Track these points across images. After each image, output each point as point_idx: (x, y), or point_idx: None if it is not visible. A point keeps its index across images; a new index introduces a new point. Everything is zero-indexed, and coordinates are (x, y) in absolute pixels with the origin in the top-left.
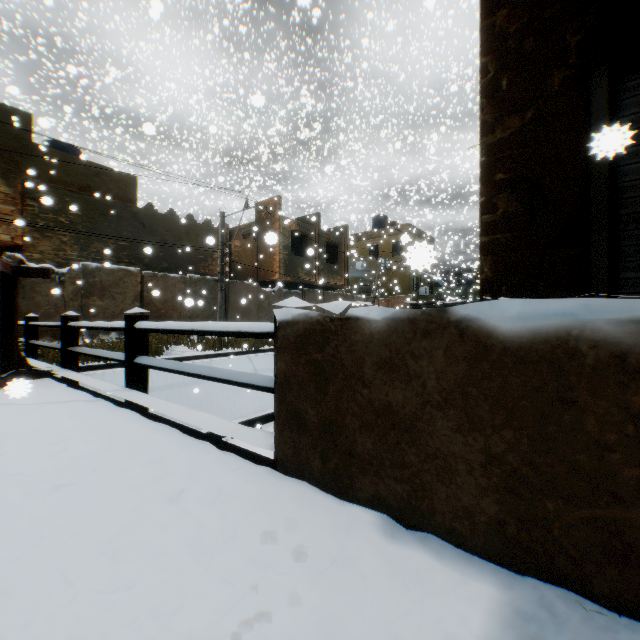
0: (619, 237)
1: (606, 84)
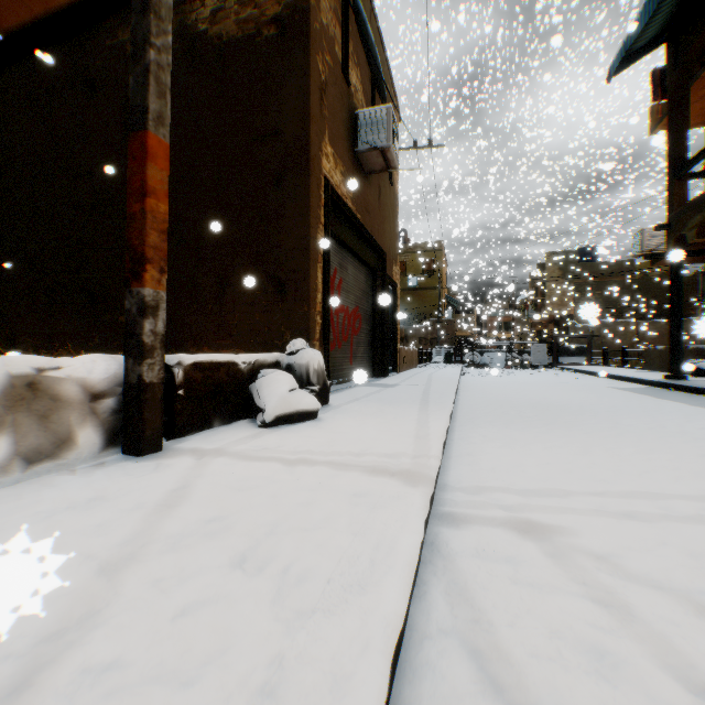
0: None
1: None
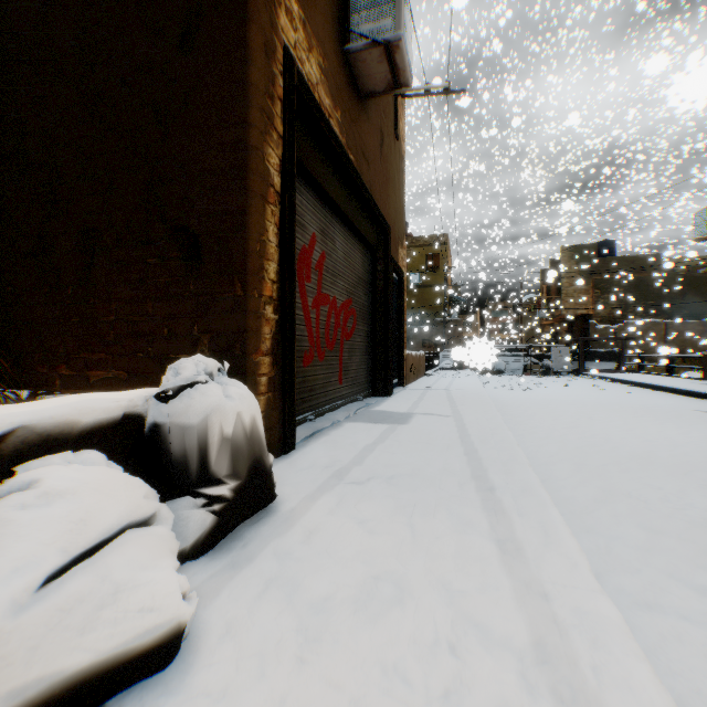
0: None
1: None
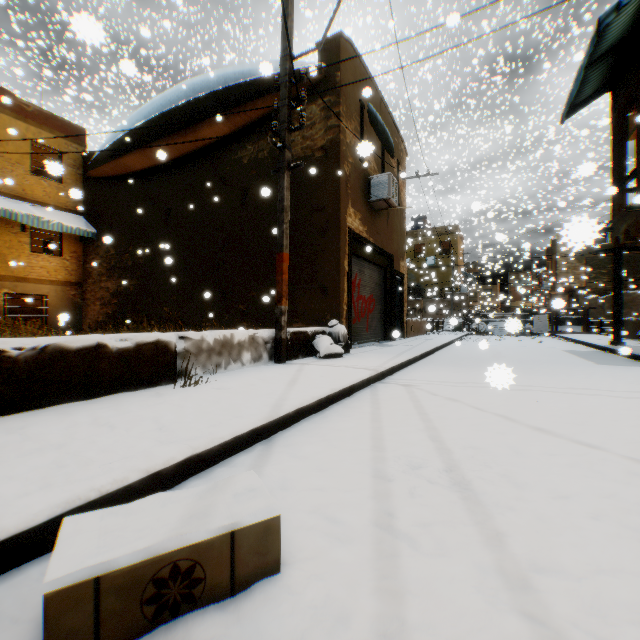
0: None
1: None
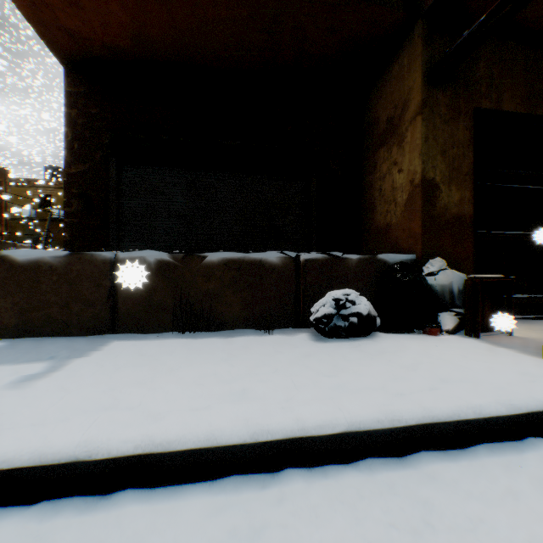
0: (123, 228)
1: (116, 166)
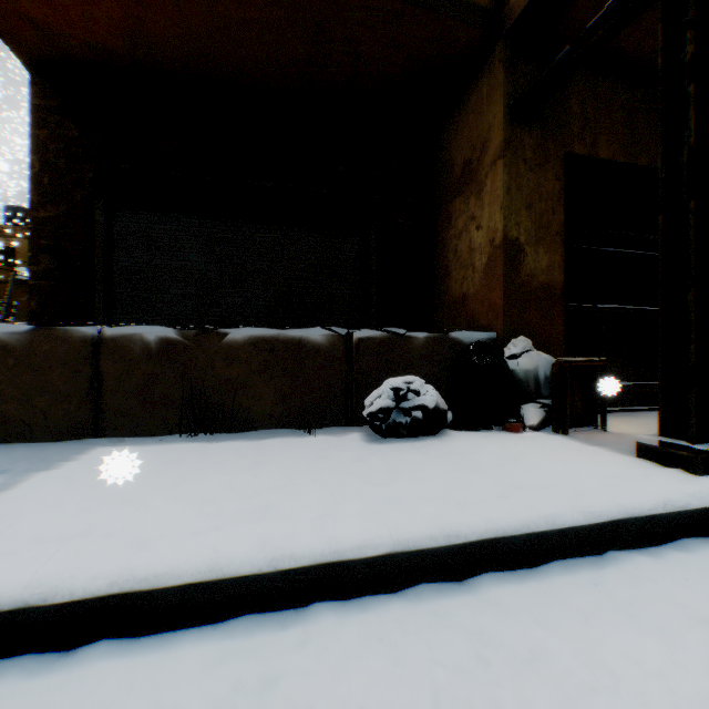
0: (116, 295)
1: (105, 210)
